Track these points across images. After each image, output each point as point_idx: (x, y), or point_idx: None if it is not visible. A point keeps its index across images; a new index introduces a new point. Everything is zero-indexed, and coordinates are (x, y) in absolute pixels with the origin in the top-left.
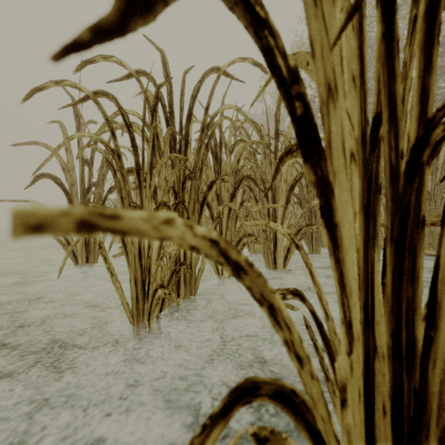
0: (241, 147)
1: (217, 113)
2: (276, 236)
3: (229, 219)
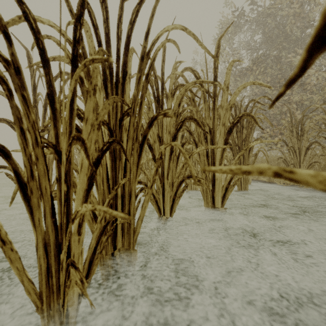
0: (183, 88)
1: (158, 37)
2: (214, 176)
3: (170, 160)
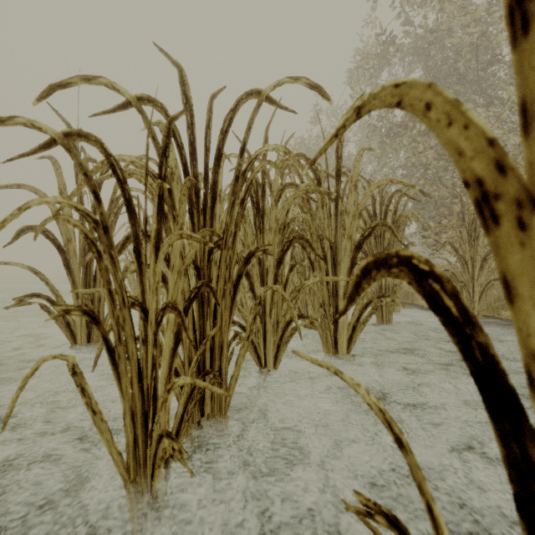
0: (291, 196)
1: (257, 156)
2: (337, 309)
3: (274, 292)
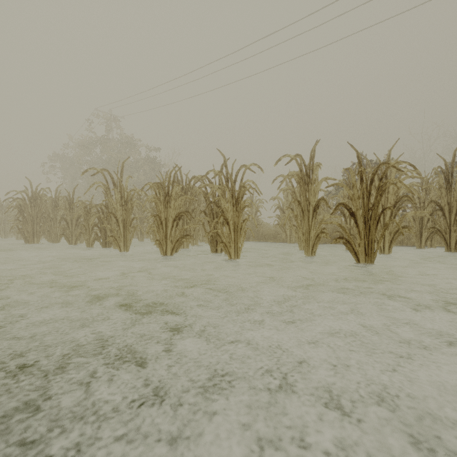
0: None
1: None
2: None
3: None
